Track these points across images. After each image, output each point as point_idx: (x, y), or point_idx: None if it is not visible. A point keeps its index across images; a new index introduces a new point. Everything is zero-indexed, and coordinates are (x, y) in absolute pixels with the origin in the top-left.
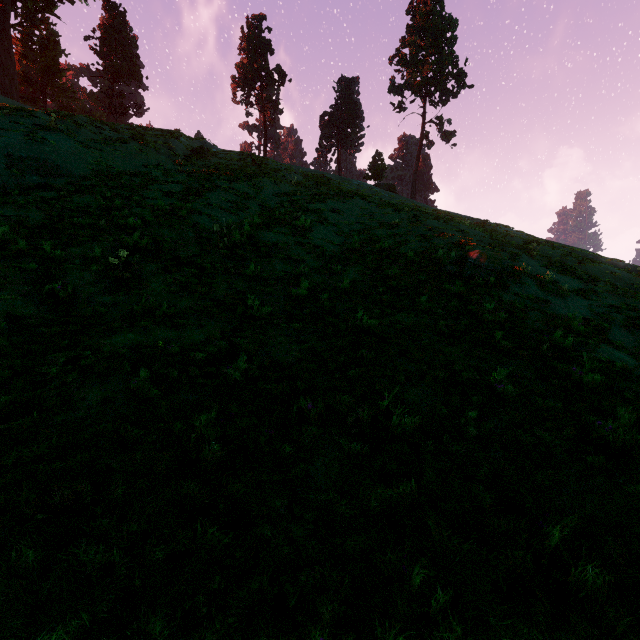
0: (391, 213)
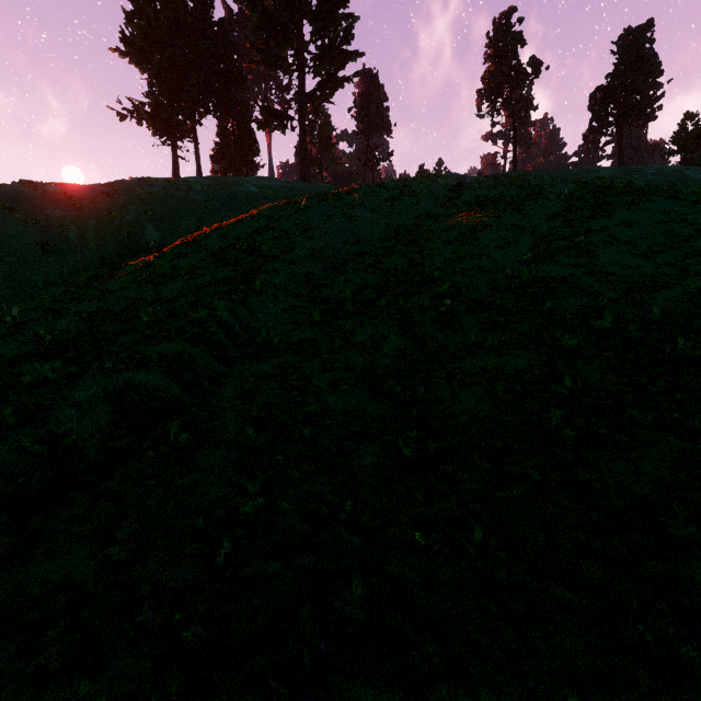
0: None
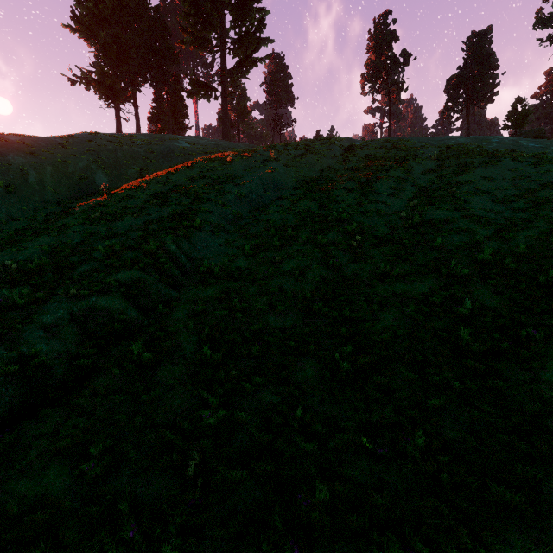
0: (552, 170)
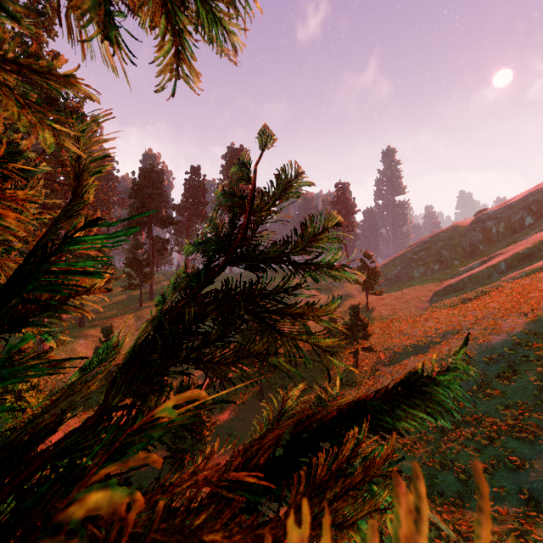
0: None
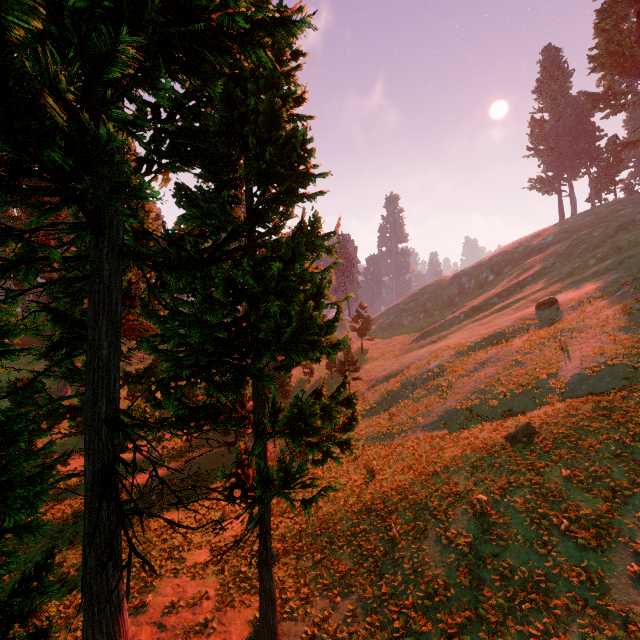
0: None
